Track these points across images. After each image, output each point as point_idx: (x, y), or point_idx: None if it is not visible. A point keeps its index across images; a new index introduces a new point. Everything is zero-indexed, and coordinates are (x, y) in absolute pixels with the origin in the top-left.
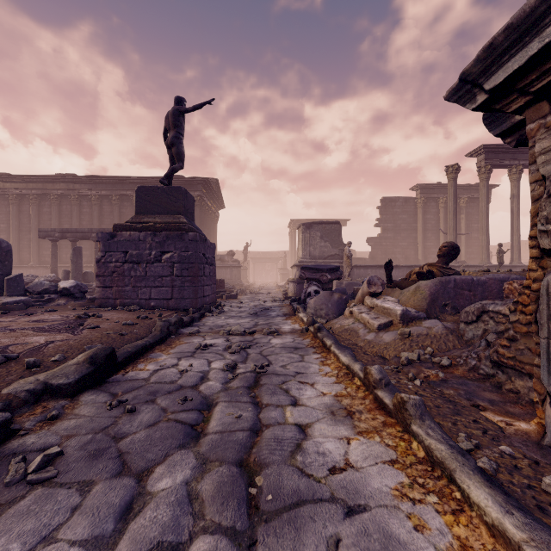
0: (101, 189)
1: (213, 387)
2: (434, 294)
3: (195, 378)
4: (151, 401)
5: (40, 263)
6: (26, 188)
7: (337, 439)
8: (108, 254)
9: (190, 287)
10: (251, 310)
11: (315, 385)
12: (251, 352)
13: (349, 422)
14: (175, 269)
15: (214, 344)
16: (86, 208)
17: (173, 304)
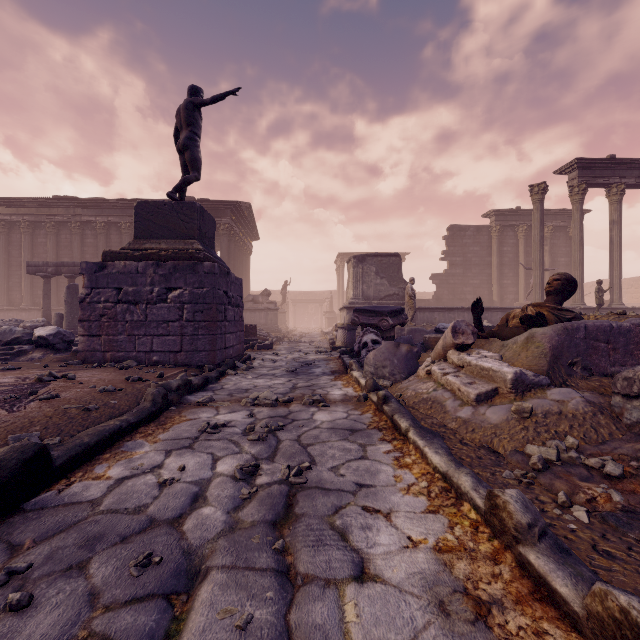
0: (107, 215)
1: (208, 524)
2: (556, 348)
3: (182, 499)
4: (78, 567)
5: (34, 304)
6: (16, 213)
7: None
8: (94, 291)
9: (206, 336)
10: (289, 365)
11: (393, 516)
12: (284, 438)
13: None
14: (185, 312)
15: (230, 423)
16: (90, 238)
17: (183, 358)
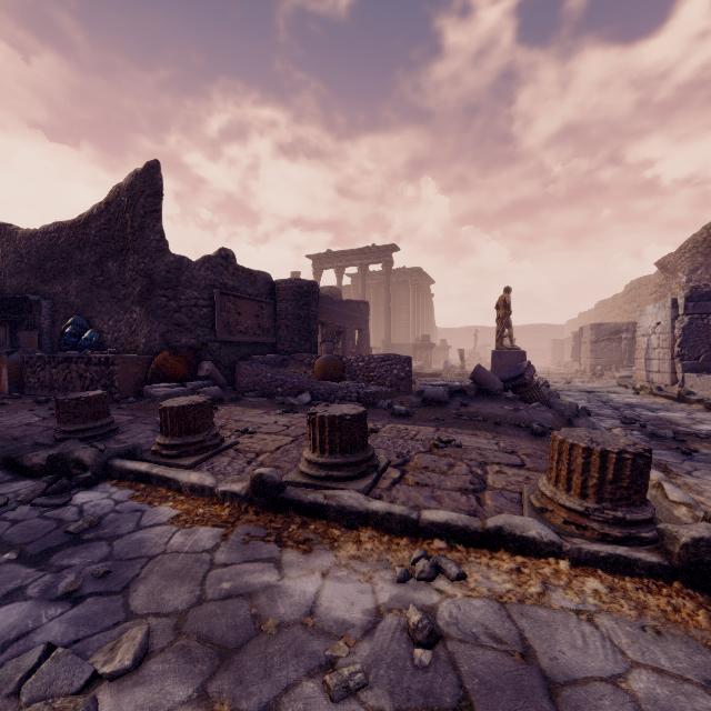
0: None
1: None
2: None
3: None
4: None
5: None
6: None
7: None
8: None
9: None
10: None
11: None
12: None
13: None
14: None
15: None
16: None
17: None
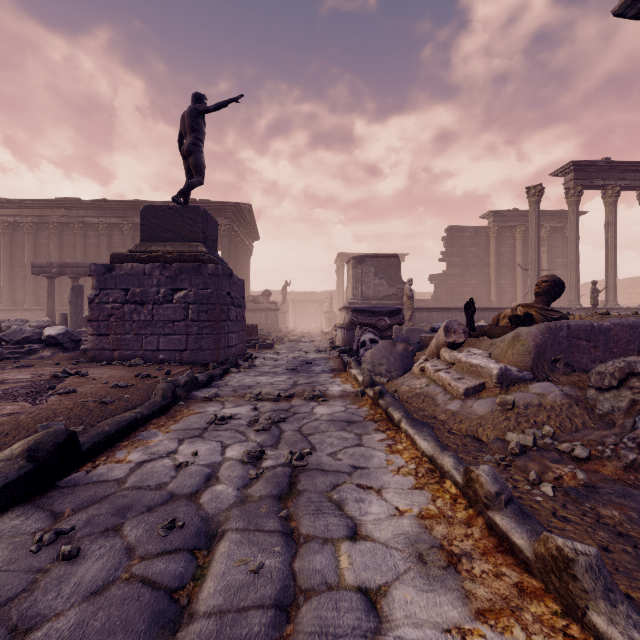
0: (110, 216)
1: (221, 498)
2: (540, 346)
3: (197, 478)
4: (113, 529)
5: (37, 304)
6: (20, 214)
7: (439, 631)
8: (103, 292)
9: (210, 335)
10: (290, 363)
11: (384, 492)
12: (287, 428)
13: (455, 582)
14: (190, 312)
15: (236, 416)
16: (92, 239)
17: (188, 357)
